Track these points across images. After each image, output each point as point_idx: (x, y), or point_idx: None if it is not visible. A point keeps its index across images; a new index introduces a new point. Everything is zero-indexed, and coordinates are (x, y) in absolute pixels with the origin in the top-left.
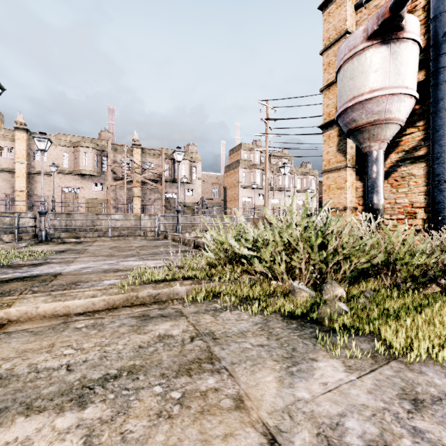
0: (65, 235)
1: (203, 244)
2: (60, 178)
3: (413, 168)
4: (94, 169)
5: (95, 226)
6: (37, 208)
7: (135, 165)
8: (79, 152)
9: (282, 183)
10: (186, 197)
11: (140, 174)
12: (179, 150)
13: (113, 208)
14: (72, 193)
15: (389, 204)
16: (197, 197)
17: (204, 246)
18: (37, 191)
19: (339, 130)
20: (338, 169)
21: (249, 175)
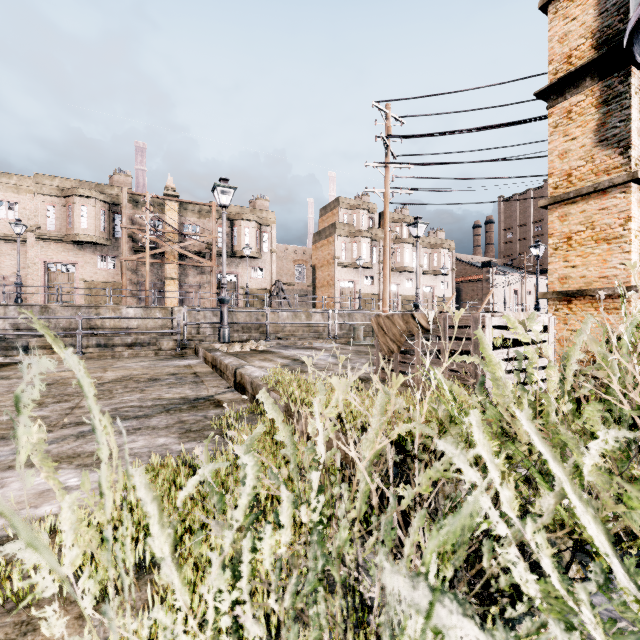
0: (38, 342)
1: (252, 386)
2: (41, 248)
3: None
4: (99, 234)
5: (92, 327)
6: (1, 297)
7: (169, 228)
8: (73, 205)
9: (401, 260)
10: (252, 280)
11: (177, 243)
12: (224, 183)
13: (133, 298)
14: (63, 272)
15: None
16: (270, 280)
17: (253, 390)
18: (2, 269)
19: (602, 90)
20: (599, 191)
21: (350, 246)
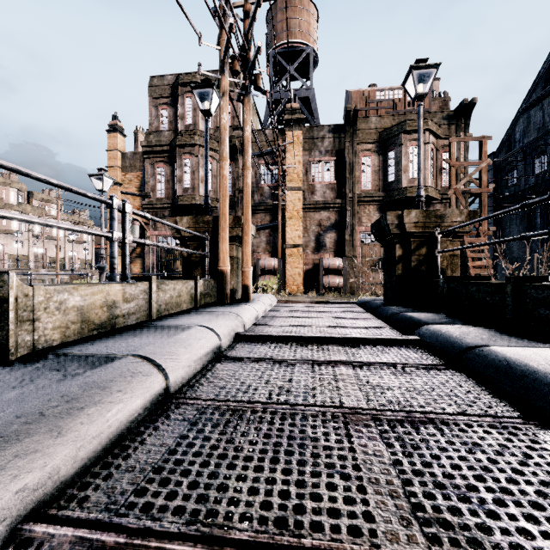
0: None
1: None
2: None
3: (139, 260)
4: None
5: None
6: None
7: None
8: None
9: (50, 231)
10: None
11: None
12: None
13: None
14: None
15: (133, 271)
16: None
17: None
18: None
19: None
20: None
21: None
